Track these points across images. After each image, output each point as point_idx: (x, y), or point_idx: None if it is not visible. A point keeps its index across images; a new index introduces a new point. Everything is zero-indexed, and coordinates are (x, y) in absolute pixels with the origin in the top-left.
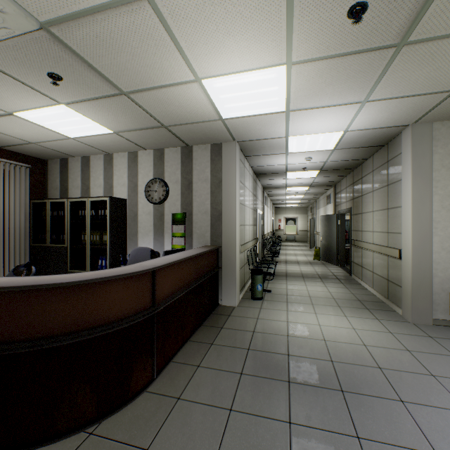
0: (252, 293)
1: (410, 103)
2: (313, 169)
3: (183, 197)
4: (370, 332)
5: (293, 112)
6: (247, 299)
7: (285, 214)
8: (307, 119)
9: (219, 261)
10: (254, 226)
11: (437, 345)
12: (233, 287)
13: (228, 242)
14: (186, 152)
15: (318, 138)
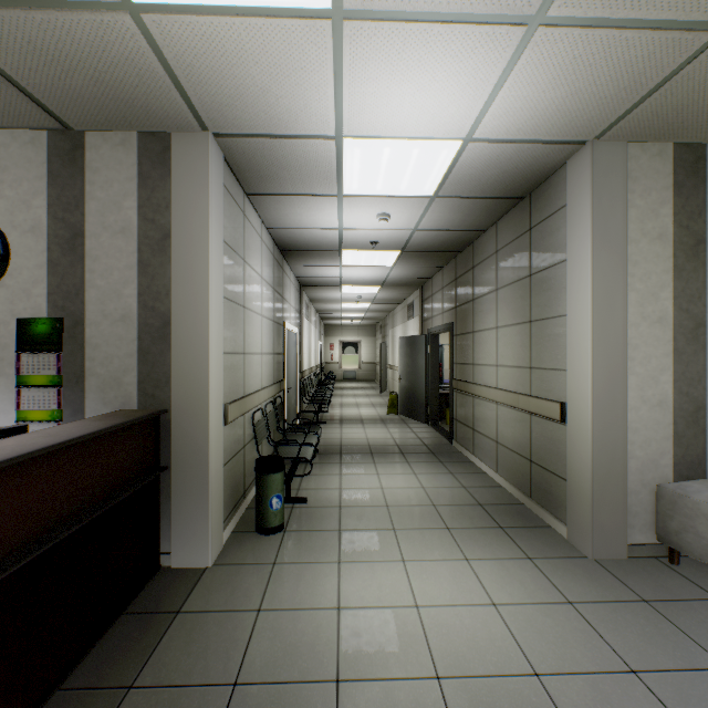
0: (259, 518)
1: (624, 56)
2: (390, 246)
3: (54, 275)
4: (533, 613)
5: (353, 22)
6: (245, 533)
7: (342, 335)
8: (389, 73)
9: (164, 451)
10: (278, 355)
11: (673, 631)
12: (202, 518)
13: (187, 399)
14: (65, 146)
15: (409, 154)
